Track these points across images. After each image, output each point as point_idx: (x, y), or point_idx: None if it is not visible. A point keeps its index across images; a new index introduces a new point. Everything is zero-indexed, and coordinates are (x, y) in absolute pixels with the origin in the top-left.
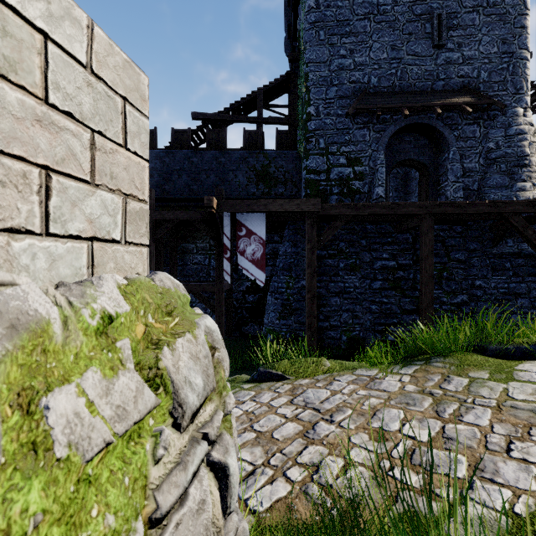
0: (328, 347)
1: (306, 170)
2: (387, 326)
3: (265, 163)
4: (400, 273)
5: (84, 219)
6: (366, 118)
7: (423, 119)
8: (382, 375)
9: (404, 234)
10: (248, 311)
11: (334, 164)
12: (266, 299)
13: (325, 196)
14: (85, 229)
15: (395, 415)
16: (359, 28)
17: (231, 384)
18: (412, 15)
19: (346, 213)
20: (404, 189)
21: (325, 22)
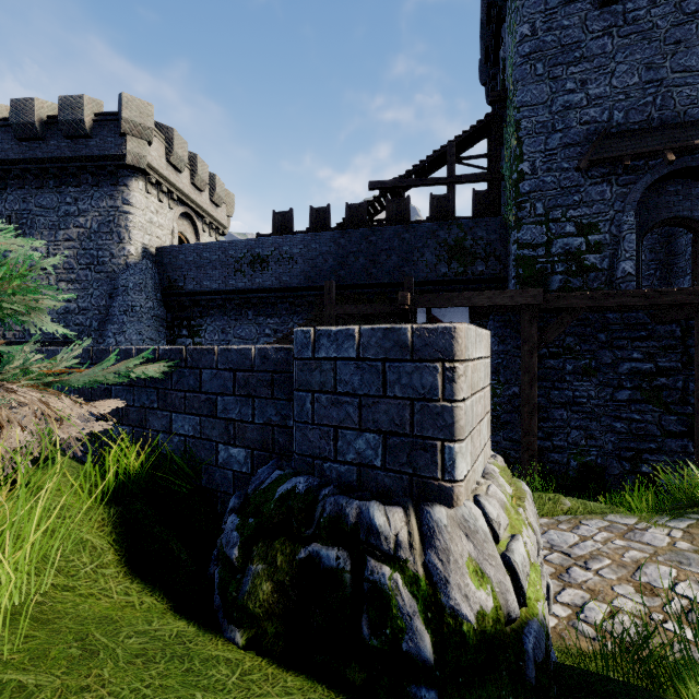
0: (550, 473)
1: (518, 244)
2: (639, 452)
3: (459, 236)
4: (661, 380)
5: (483, 438)
6: (605, 169)
7: None
8: (643, 526)
9: (666, 325)
10: None
11: (557, 234)
12: None
13: (544, 276)
14: (483, 443)
15: (665, 573)
16: (595, 49)
17: None
18: (681, 15)
19: (578, 306)
20: (665, 249)
21: (544, 51)
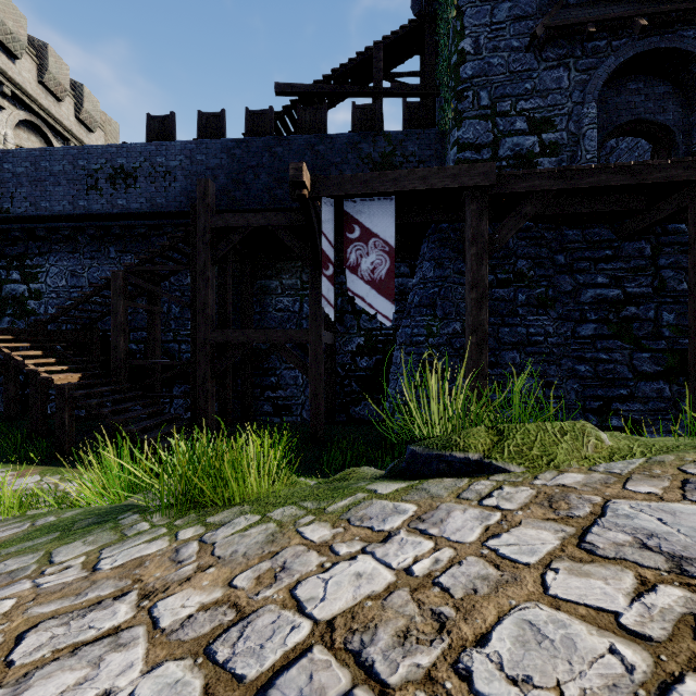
0: None
1: (458, 145)
2: (608, 401)
3: (386, 150)
4: (631, 309)
5: None
6: (562, 49)
7: (669, 40)
8: None
9: (635, 241)
10: (359, 383)
11: (506, 132)
12: (388, 364)
13: None
14: None
15: None
16: None
17: (341, 484)
18: None
19: (544, 188)
20: None
21: None
